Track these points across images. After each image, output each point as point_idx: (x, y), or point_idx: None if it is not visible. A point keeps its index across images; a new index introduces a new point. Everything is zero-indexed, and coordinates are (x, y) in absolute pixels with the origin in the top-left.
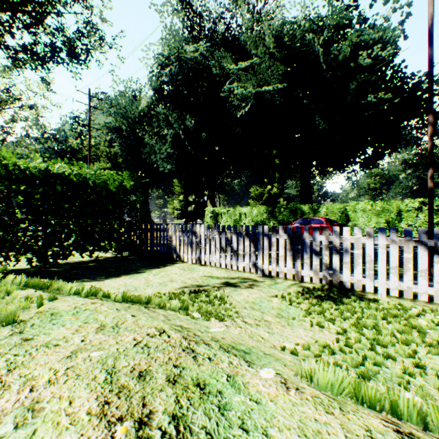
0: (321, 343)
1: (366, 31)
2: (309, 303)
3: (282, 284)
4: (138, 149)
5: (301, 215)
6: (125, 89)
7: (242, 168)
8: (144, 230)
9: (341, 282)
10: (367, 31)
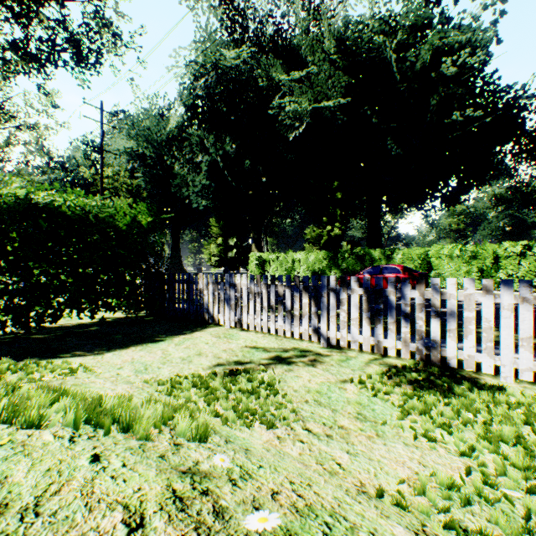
0: (443, 480)
1: (451, 32)
2: (402, 394)
3: (357, 359)
4: (167, 181)
5: (370, 262)
6: (150, 106)
7: (295, 204)
8: (167, 281)
9: (442, 358)
10: (452, 32)
